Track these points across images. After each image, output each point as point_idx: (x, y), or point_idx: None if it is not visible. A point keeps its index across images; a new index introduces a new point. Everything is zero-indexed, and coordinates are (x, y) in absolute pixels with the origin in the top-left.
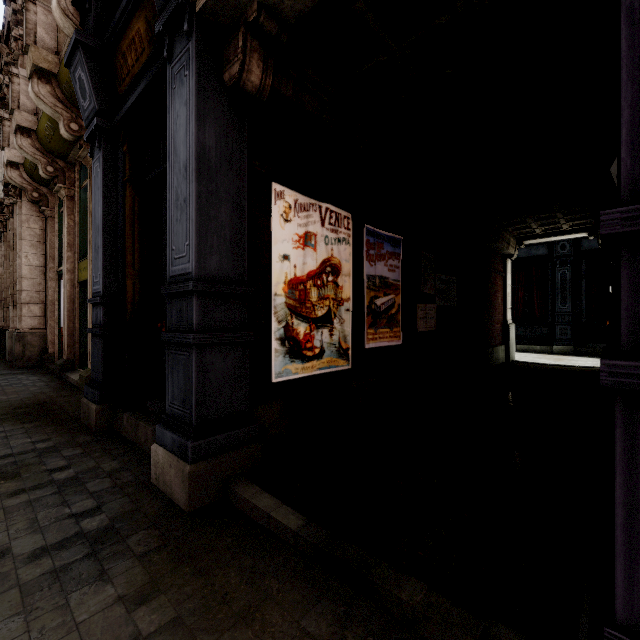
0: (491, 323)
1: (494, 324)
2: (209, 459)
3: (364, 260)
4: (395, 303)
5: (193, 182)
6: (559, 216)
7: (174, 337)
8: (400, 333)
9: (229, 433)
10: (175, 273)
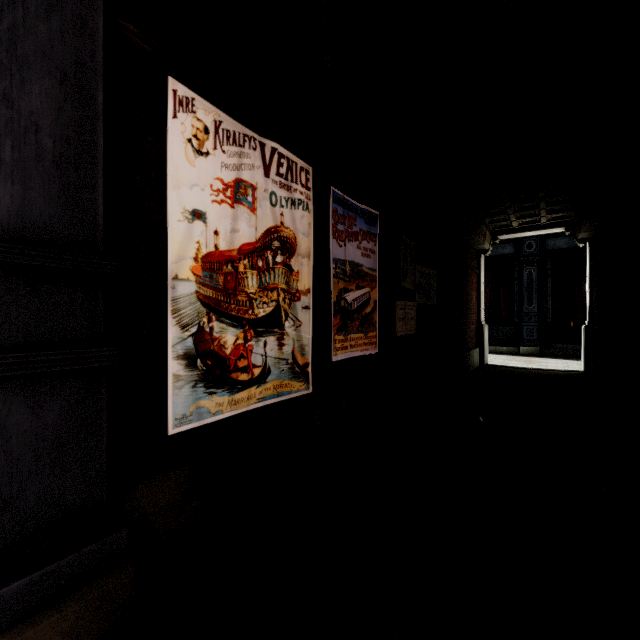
0: (467, 324)
1: (470, 325)
2: None
3: (330, 237)
4: (370, 299)
5: None
6: (542, 206)
7: None
8: (376, 339)
9: (43, 570)
10: None
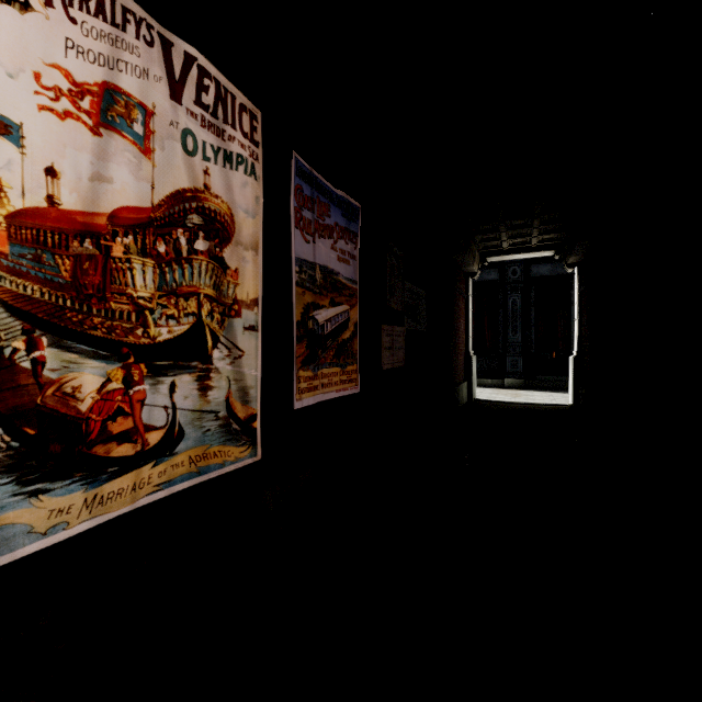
0: (456, 355)
1: (458, 356)
2: None
3: (291, 226)
4: (349, 321)
5: None
6: (535, 225)
7: None
8: (357, 374)
9: None
10: None
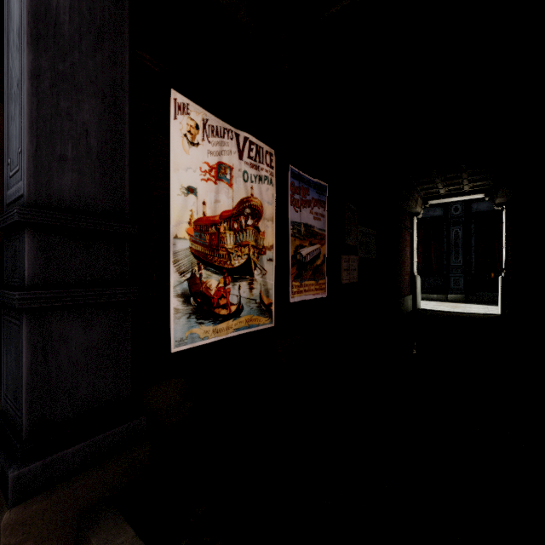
0: (402, 275)
1: (404, 276)
2: (51, 489)
3: (289, 204)
4: (320, 253)
5: (24, 50)
6: (464, 176)
7: (2, 296)
8: (325, 285)
9: (93, 439)
10: (10, 199)
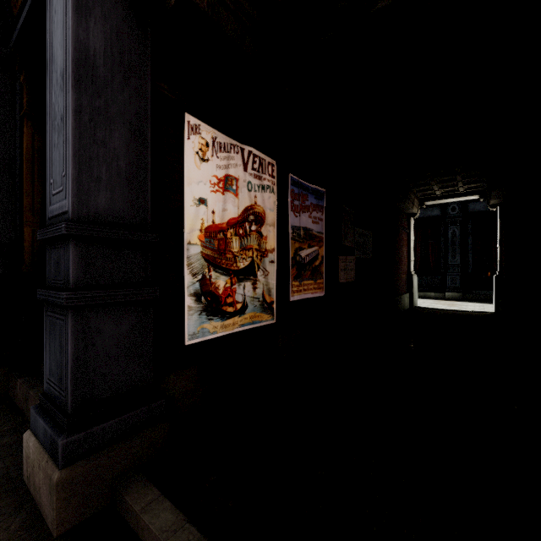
0: (399, 274)
1: (401, 275)
2: (91, 456)
3: (289, 210)
4: (319, 255)
5: (69, 92)
6: (458, 179)
7: (48, 296)
8: (323, 284)
9: (123, 417)
10: (53, 213)
